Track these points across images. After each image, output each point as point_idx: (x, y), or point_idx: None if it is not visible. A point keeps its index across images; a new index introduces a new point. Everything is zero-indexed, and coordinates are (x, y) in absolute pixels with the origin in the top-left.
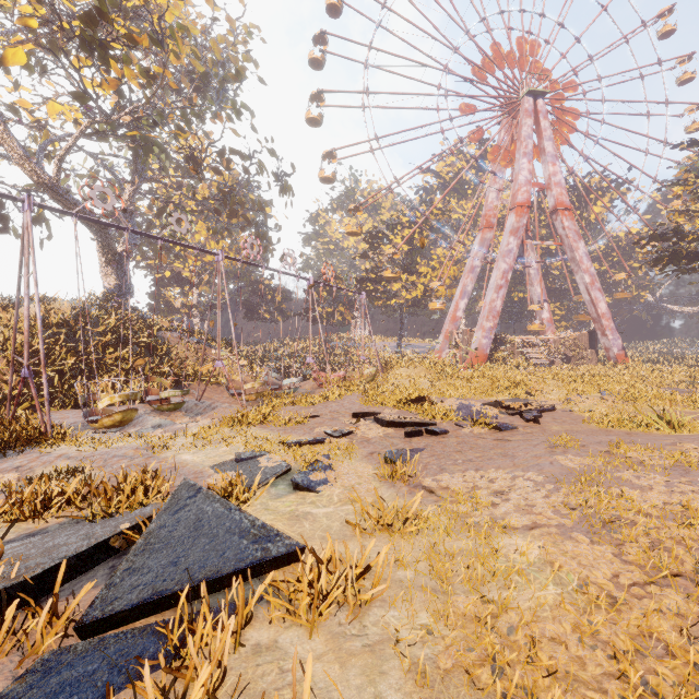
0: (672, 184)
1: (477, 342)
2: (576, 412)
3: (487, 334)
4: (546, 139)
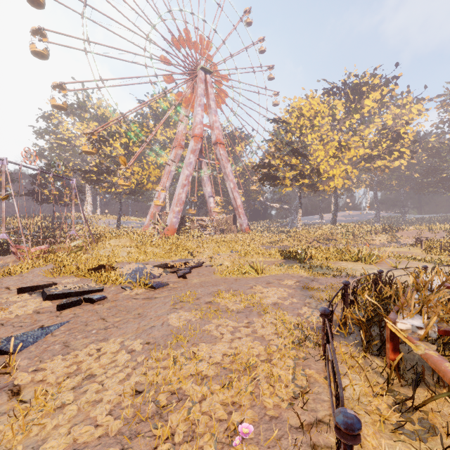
0: (267, 140)
1: (170, 220)
2: (213, 266)
3: (176, 215)
4: (211, 99)
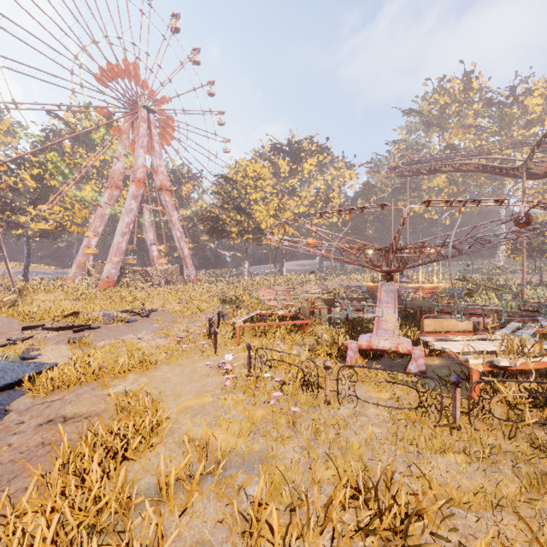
0: (216, 192)
1: (108, 271)
2: (167, 310)
3: (116, 266)
4: (156, 141)
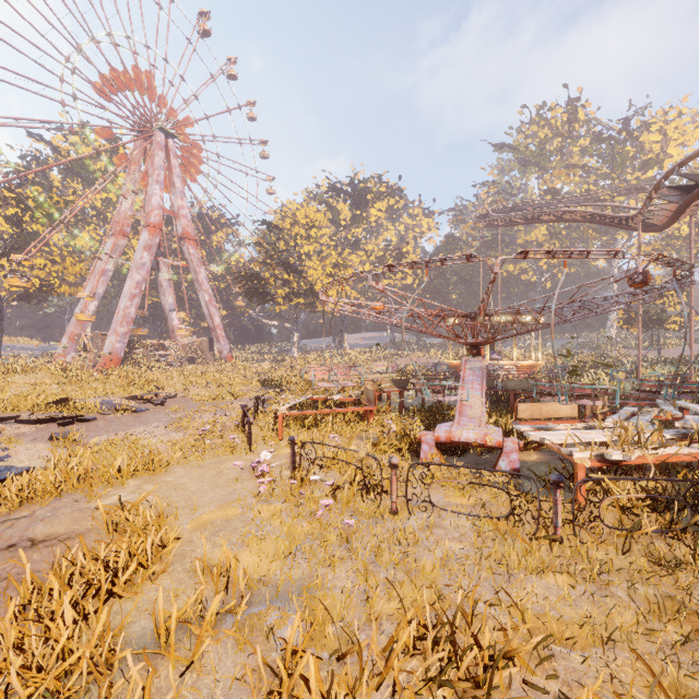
0: (256, 243)
1: (111, 346)
2: (189, 396)
3: (122, 339)
4: (176, 175)
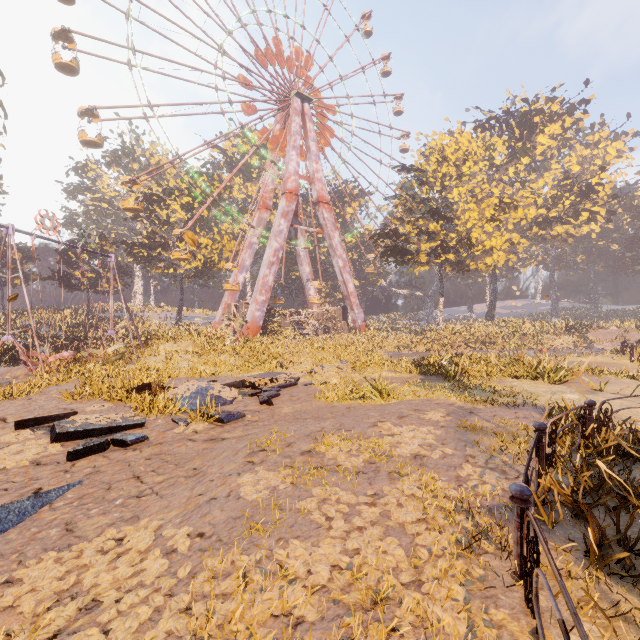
0: (393, 196)
1: (251, 314)
2: (314, 385)
3: (260, 307)
4: (311, 139)
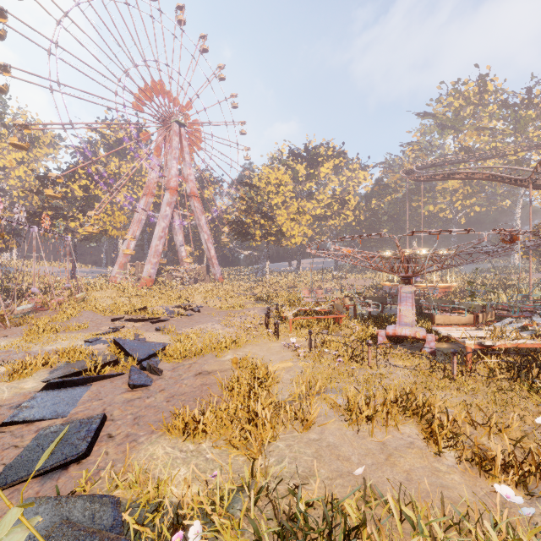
0: (240, 198)
1: (148, 271)
2: (211, 306)
3: (154, 267)
4: (186, 152)
